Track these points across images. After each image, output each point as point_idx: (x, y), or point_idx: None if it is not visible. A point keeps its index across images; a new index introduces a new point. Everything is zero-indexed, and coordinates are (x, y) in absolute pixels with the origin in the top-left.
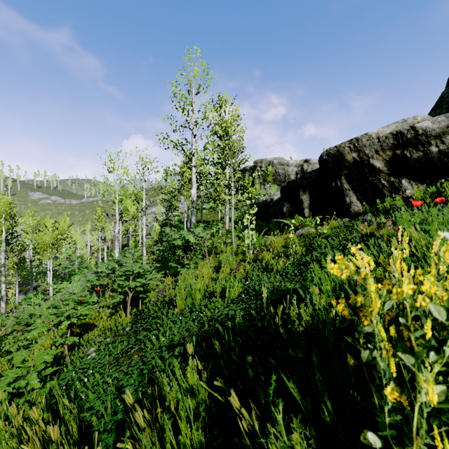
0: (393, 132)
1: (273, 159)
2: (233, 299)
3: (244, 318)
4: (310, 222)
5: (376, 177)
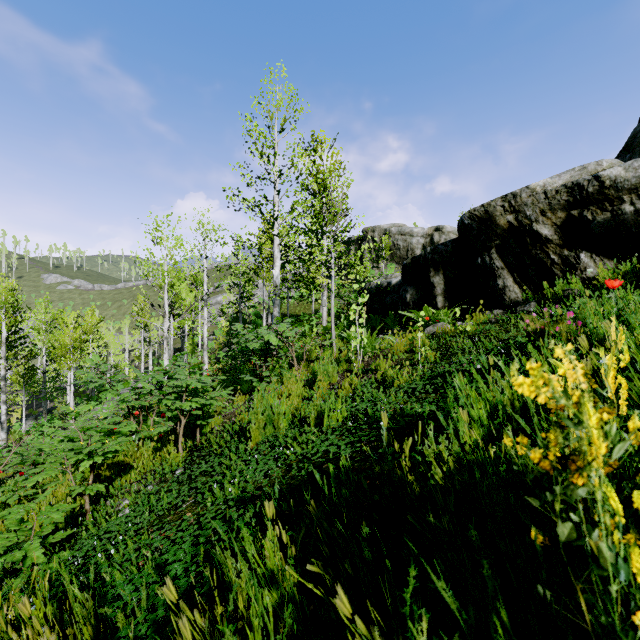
0: (567, 185)
1: (391, 226)
2: (334, 428)
3: (352, 458)
4: (445, 316)
5: (542, 249)
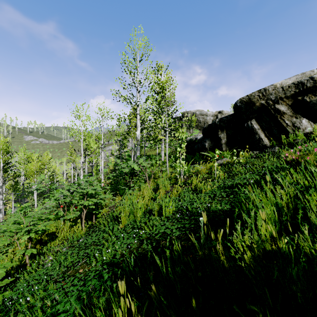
0: (294, 83)
1: (196, 111)
2: (168, 217)
3: (179, 237)
4: (227, 154)
5: (281, 118)
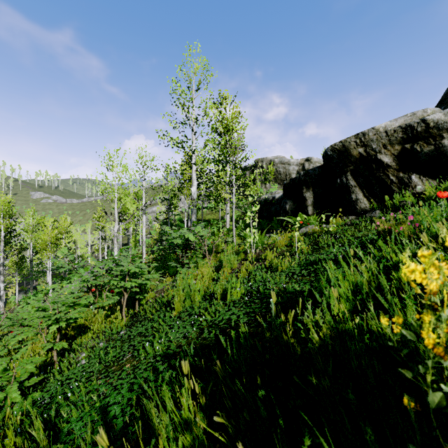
0: (402, 126)
1: (274, 158)
2: (235, 301)
3: (248, 324)
4: (314, 220)
5: (384, 172)
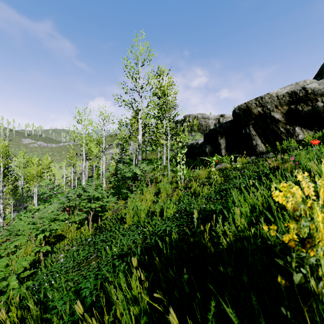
0: (288, 92)
1: (198, 114)
2: (169, 217)
3: (178, 233)
4: (226, 159)
5: (276, 125)
